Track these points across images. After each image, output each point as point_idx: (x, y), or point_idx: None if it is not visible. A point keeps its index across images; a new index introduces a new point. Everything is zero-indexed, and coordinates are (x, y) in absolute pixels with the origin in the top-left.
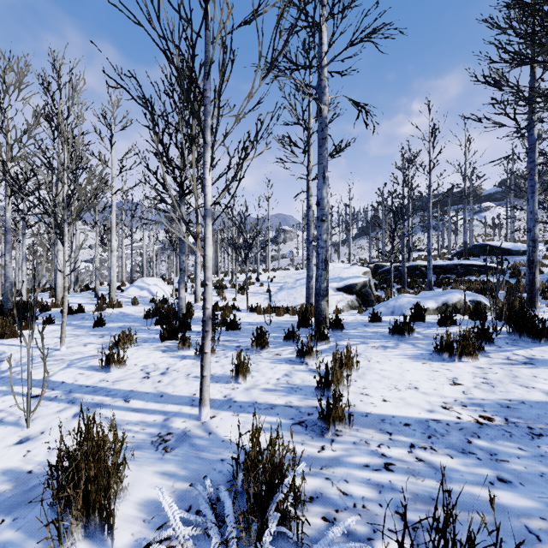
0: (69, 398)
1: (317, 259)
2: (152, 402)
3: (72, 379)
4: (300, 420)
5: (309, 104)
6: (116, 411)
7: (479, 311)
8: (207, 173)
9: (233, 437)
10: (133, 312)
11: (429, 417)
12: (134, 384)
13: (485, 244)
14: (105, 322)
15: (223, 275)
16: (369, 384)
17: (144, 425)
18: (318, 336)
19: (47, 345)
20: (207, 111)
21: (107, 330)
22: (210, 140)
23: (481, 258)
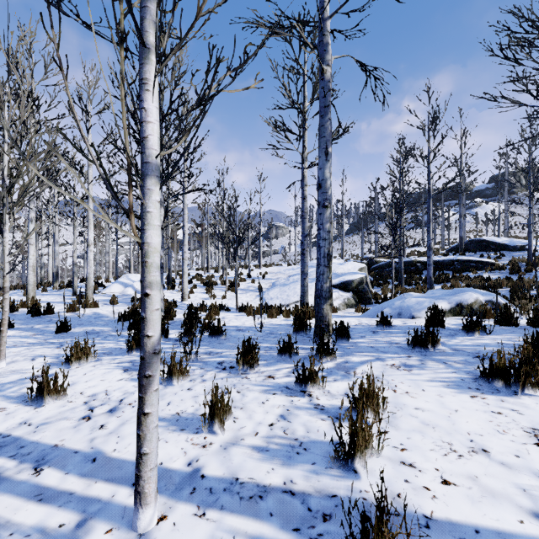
0: None
1: (318, 254)
2: (75, 474)
3: None
4: (310, 536)
5: (304, 86)
6: (8, 497)
7: (509, 315)
8: (148, 100)
9: None
10: (109, 312)
11: None
12: (63, 432)
13: (481, 239)
14: (73, 326)
15: (214, 271)
16: (408, 438)
17: None
18: (322, 351)
19: None
20: None
21: (70, 337)
22: (154, 45)
23: (477, 253)
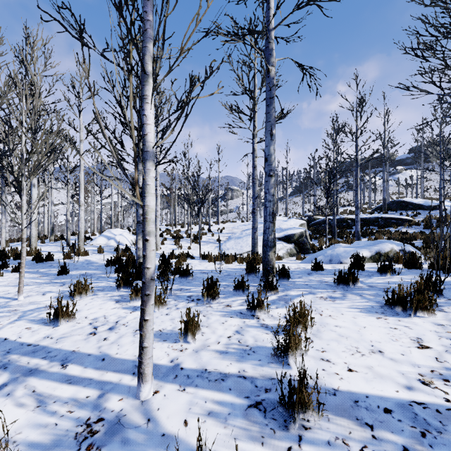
0: (4, 361)
1: (264, 212)
2: (91, 367)
3: (16, 335)
4: (256, 400)
5: (254, 77)
6: (47, 381)
7: (415, 260)
8: (148, 109)
9: (176, 427)
10: (97, 259)
11: (410, 398)
12: (77, 343)
13: (401, 200)
14: (70, 269)
15: (180, 226)
16: (327, 345)
17: (73, 405)
18: (267, 287)
19: (8, 294)
20: (148, 37)
21: (69, 278)
22: (151, 72)
23: (398, 212)
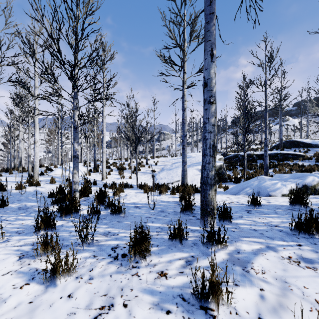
0: None
1: (204, 145)
2: None
3: None
4: None
5: (184, 32)
6: None
7: None
8: None
9: None
10: (45, 190)
11: None
12: None
13: (294, 140)
14: (13, 201)
15: (125, 160)
16: None
17: None
18: (212, 239)
19: None
20: None
21: (2, 213)
22: None
23: (292, 149)
